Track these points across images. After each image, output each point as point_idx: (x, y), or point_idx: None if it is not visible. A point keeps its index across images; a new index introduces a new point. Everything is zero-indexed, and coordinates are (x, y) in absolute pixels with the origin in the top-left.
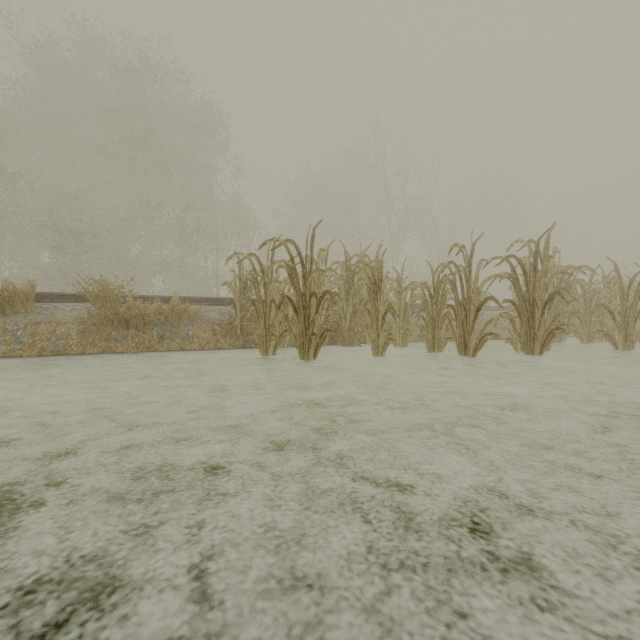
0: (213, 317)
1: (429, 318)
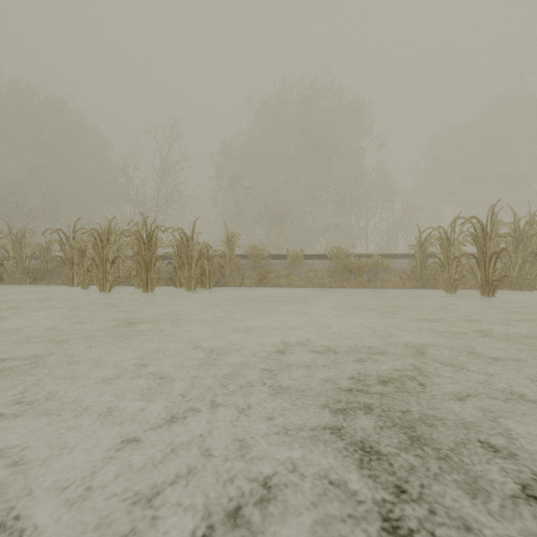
0: (397, 267)
1: None
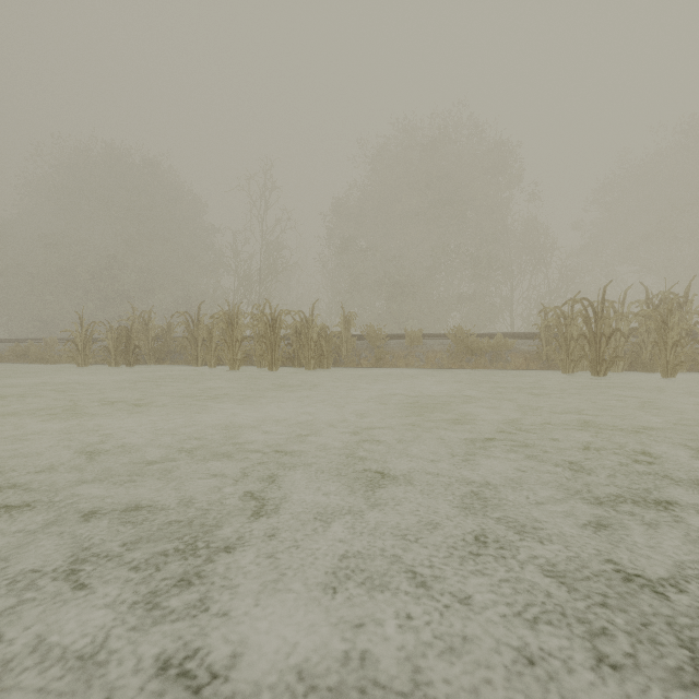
0: (523, 348)
1: None
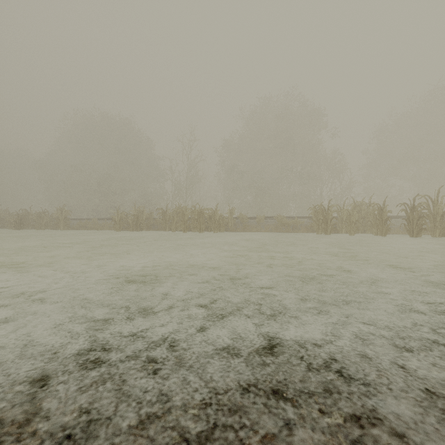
0: (307, 223)
1: (375, 224)
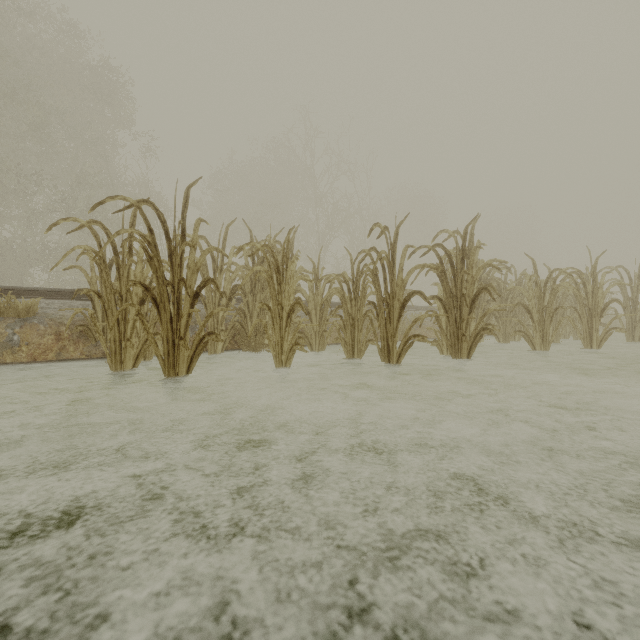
0: (62, 315)
1: (348, 317)
